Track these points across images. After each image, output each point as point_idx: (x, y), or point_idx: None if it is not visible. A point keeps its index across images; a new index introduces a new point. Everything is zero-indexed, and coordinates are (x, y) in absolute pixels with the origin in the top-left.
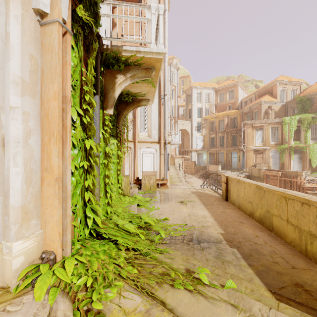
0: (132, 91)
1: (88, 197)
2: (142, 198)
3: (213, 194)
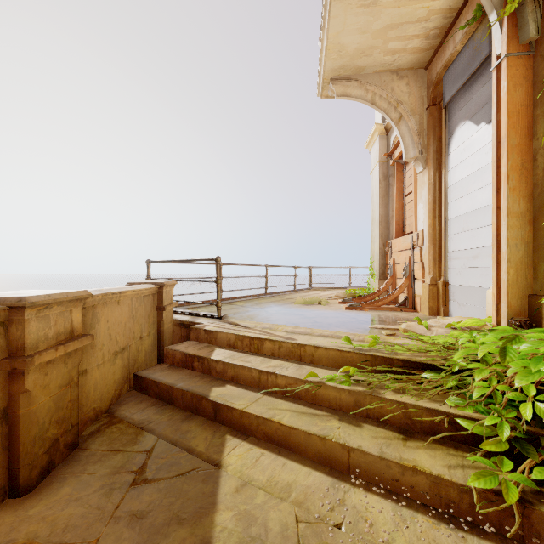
0: None
1: None
2: None
3: None
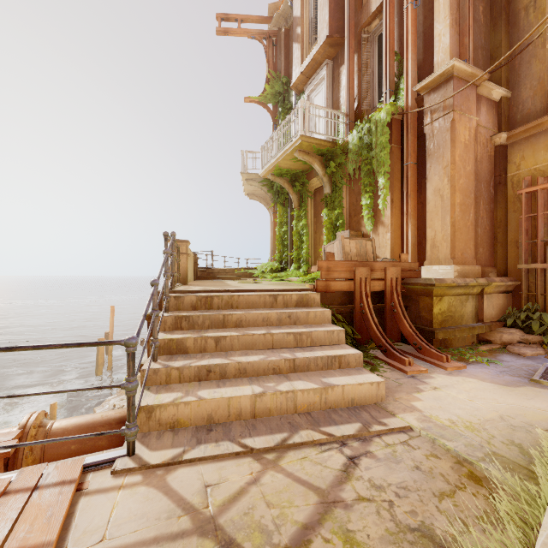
0: (302, 162)
1: (280, 254)
2: (306, 277)
3: (194, 286)
